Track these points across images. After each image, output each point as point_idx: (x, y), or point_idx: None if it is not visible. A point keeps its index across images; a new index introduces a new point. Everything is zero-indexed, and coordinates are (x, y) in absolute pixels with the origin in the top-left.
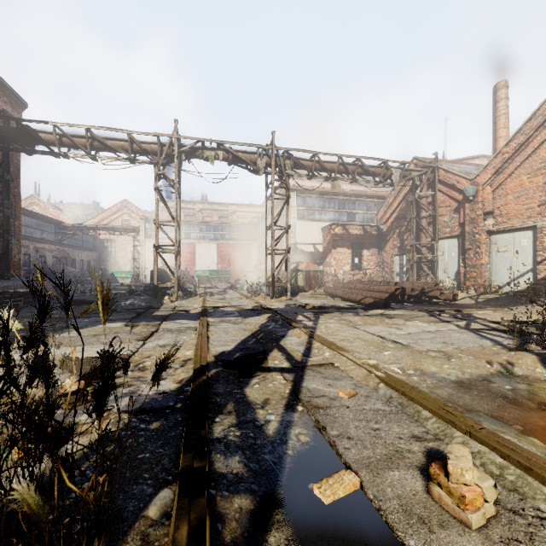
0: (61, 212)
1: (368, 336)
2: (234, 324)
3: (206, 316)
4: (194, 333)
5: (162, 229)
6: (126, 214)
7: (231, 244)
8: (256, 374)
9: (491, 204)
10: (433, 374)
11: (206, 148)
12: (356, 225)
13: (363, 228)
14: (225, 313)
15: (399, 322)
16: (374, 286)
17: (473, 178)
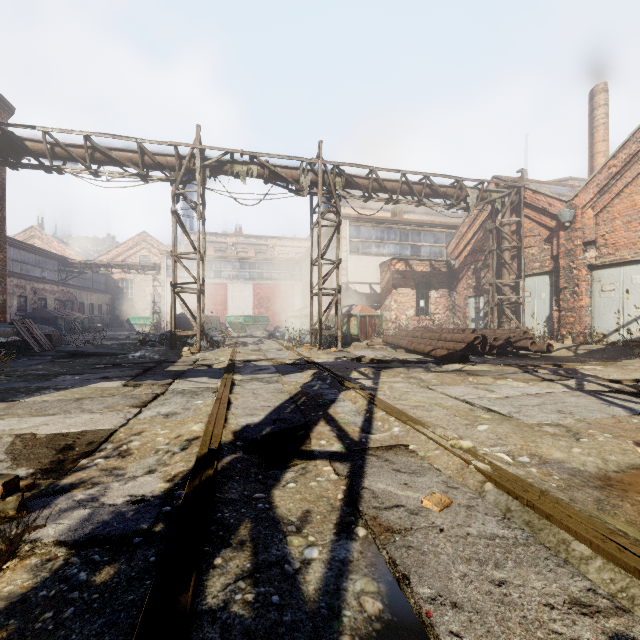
0: (68, 247)
1: (449, 401)
2: (267, 384)
3: (233, 373)
4: (212, 396)
5: (181, 262)
6: (145, 249)
7: (270, 284)
8: (292, 464)
9: (594, 231)
10: (560, 464)
11: (237, 161)
12: (421, 260)
13: (431, 263)
14: (258, 368)
15: (487, 381)
16: (447, 334)
17: (570, 200)
